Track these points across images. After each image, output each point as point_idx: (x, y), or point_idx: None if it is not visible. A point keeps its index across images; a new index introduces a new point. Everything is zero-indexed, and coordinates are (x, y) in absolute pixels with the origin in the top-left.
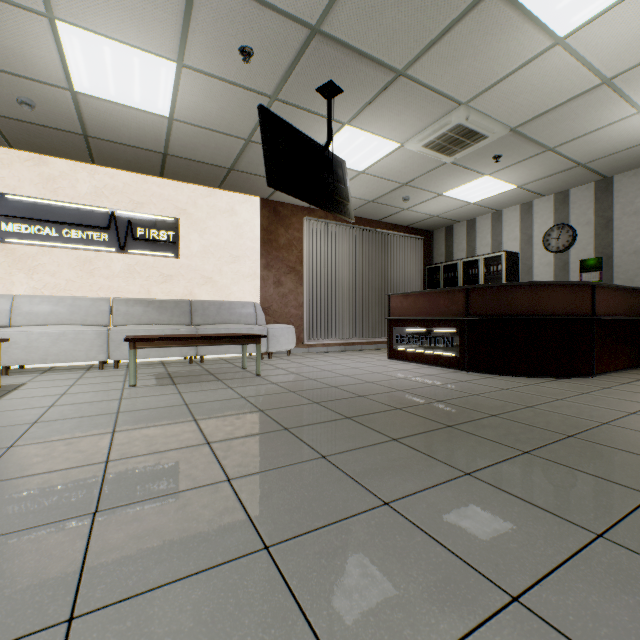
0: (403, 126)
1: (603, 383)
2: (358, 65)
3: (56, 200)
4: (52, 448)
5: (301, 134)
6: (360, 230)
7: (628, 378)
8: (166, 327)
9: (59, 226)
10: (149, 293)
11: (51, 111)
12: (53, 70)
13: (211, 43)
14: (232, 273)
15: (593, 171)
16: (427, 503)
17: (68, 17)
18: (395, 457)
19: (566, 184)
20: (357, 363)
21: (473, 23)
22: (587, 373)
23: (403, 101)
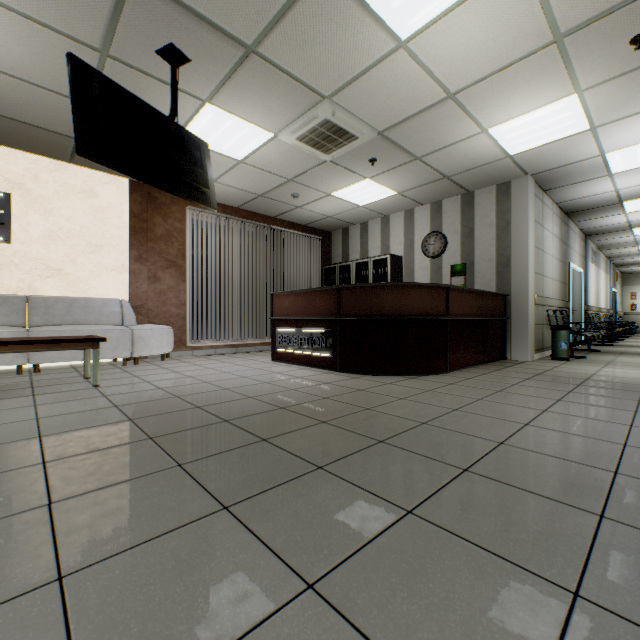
0: (271, 114)
1: (452, 379)
2: (199, 30)
3: None
4: None
5: (137, 101)
6: (254, 225)
7: (475, 373)
8: None
9: None
10: None
11: None
12: None
13: None
14: (91, 265)
15: (458, 184)
16: (125, 567)
17: None
18: (154, 492)
19: (439, 195)
20: (234, 366)
21: (314, 4)
22: (442, 370)
23: (263, 84)
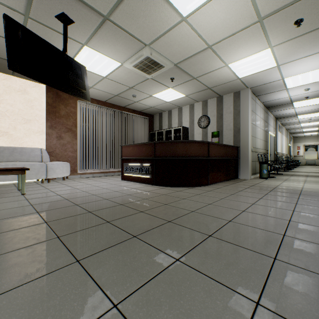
0: (119, 52)
1: (210, 188)
2: (78, 5)
3: None
4: None
5: (44, 42)
6: (113, 111)
7: (222, 185)
8: None
9: None
10: None
11: None
12: None
13: None
14: (24, 130)
15: (215, 92)
16: (9, 299)
17: None
18: (39, 253)
19: (206, 97)
20: (101, 183)
21: None
22: (206, 184)
23: (114, 36)
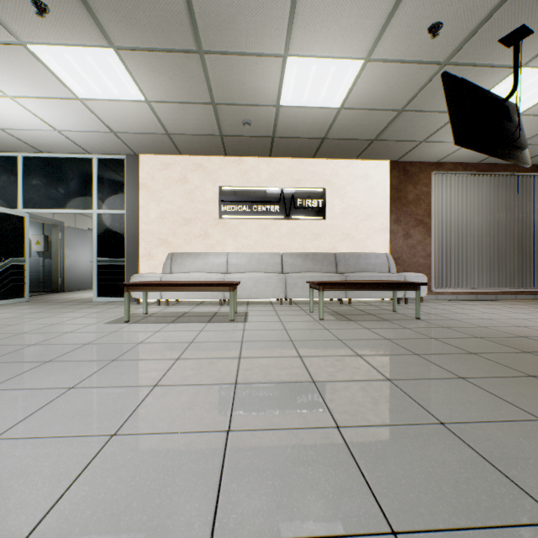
0: None
1: None
2: None
3: (248, 186)
4: (330, 362)
5: (480, 89)
6: (494, 176)
7: None
8: (322, 274)
9: (250, 204)
10: (304, 248)
11: (258, 125)
12: (271, 95)
13: (402, 32)
14: (366, 229)
15: None
16: None
17: (296, 52)
18: None
19: None
20: (514, 313)
21: None
22: None
23: None
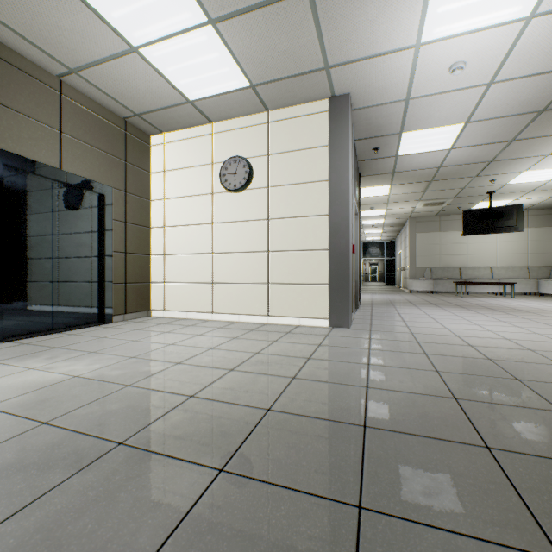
0: None
1: None
2: None
3: None
4: None
5: None
6: None
7: None
8: None
9: None
10: None
11: None
12: None
13: None
14: None
15: None
16: None
17: None
18: None
19: None
20: None
21: None
22: None
23: None
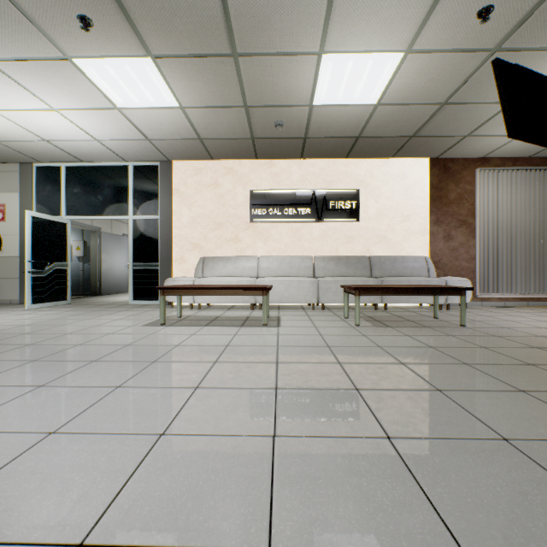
0: None
1: None
2: None
3: (279, 189)
4: (372, 369)
5: (537, 75)
6: None
7: None
8: (357, 279)
9: (281, 207)
10: (336, 252)
11: (290, 126)
12: (304, 94)
13: (448, 19)
14: (402, 231)
15: None
16: None
17: (332, 48)
18: None
19: None
20: None
21: None
22: None
23: None
